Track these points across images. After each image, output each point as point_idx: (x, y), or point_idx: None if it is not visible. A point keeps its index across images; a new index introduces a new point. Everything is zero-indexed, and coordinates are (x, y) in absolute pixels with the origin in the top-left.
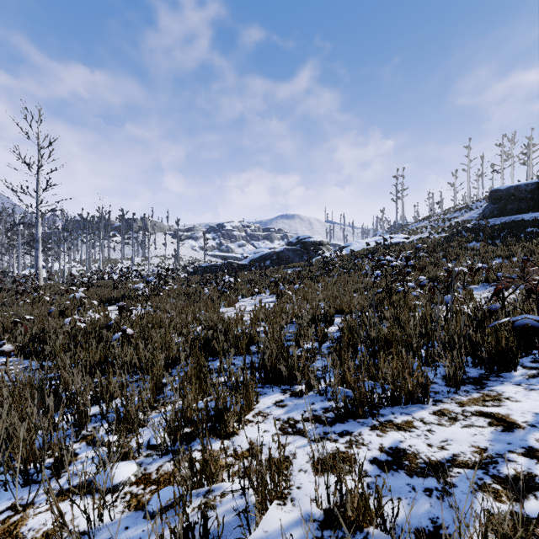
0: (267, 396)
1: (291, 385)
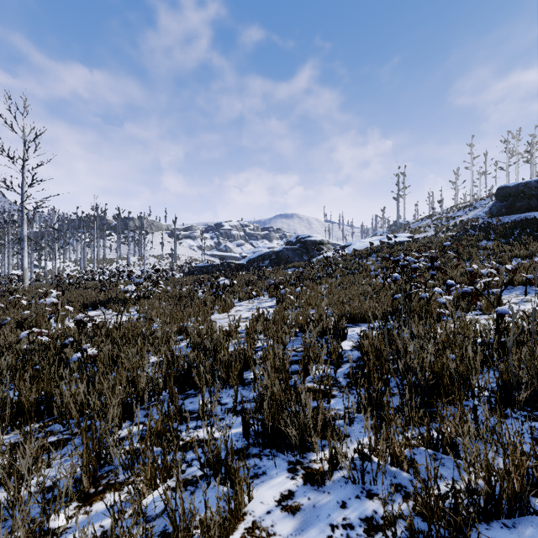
0: (266, 480)
1: (303, 452)
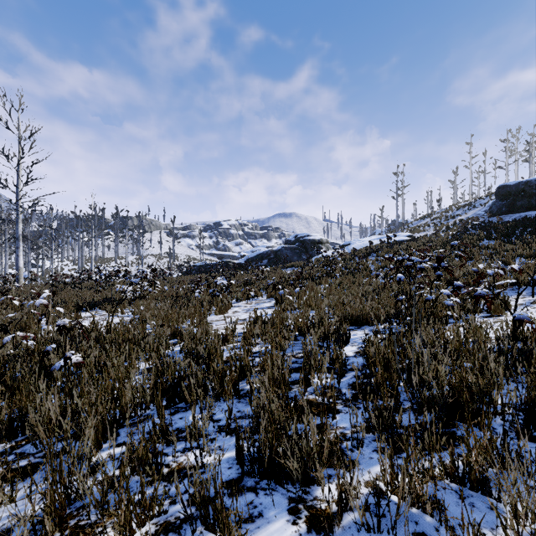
0: (263, 525)
1: (306, 485)
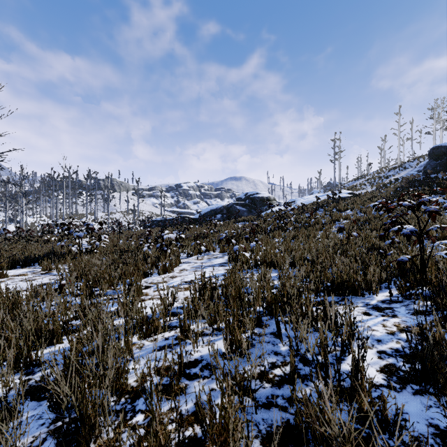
0: None
1: None
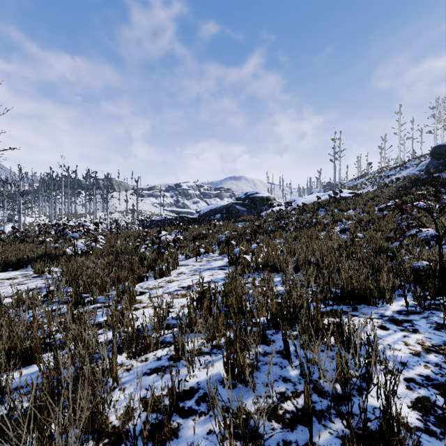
0: None
1: None
